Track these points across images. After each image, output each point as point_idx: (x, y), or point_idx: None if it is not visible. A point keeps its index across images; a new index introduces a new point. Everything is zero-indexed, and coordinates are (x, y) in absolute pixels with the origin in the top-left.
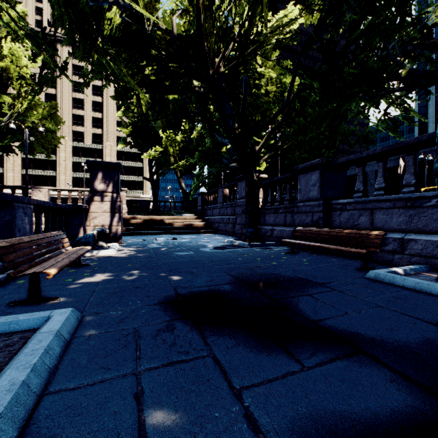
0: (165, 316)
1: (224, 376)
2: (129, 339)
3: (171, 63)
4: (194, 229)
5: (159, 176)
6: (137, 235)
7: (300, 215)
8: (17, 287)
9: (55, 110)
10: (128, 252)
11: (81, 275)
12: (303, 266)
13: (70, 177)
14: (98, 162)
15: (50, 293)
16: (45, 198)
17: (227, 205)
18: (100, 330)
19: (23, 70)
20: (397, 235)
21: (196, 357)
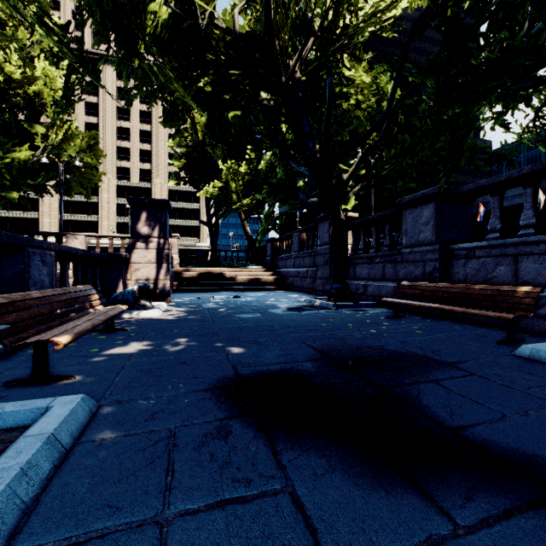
0: (217, 411)
1: (313, 538)
2: (159, 451)
3: (232, 70)
4: (261, 285)
5: (218, 218)
6: (190, 291)
7: (406, 266)
8: (26, 358)
9: (95, 141)
10: (176, 314)
11: (112, 343)
12: (415, 336)
13: (114, 222)
14: (142, 199)
15: (65, 369)
16: (82, 247)
17: (304, 254)
18: (118, 432)
19: (58, 94)
20: None
21: (262, 492)
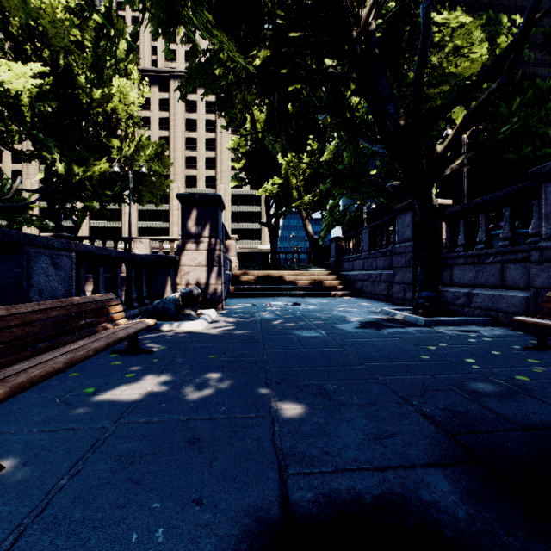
0: None
1: None
2: None
3: (290, 34)
4: (324, 290)
5: (278, 219)
6: (247, 296)
7: (550, 267)
8: None
9: (163, 150)
10: (222, 327)
11: (120, 377)
12: None
13: None
14: (192, 196)
15: (14, 436)
16: (146, 251)
17: (377, 254)
18: None
19: (130, 108)
20: None
21: None
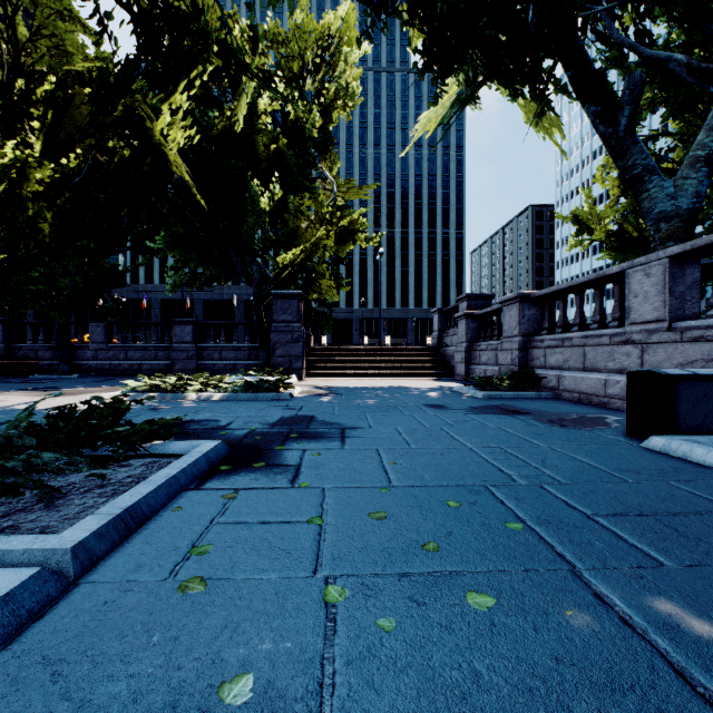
0: None
1: None
2: None
3: None
4: None
5: None
6: None
7: None
8: None
9: None
10: None
11: None
12: None
13: None
14: None
15: None
16: None
17: None
18: None
19: None
20: (49, 362)
21: None
